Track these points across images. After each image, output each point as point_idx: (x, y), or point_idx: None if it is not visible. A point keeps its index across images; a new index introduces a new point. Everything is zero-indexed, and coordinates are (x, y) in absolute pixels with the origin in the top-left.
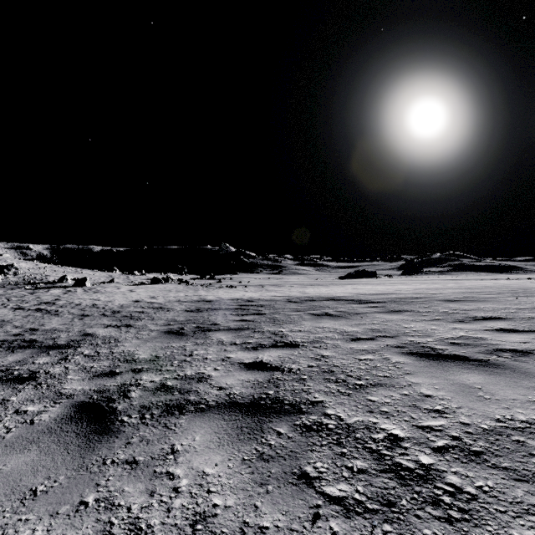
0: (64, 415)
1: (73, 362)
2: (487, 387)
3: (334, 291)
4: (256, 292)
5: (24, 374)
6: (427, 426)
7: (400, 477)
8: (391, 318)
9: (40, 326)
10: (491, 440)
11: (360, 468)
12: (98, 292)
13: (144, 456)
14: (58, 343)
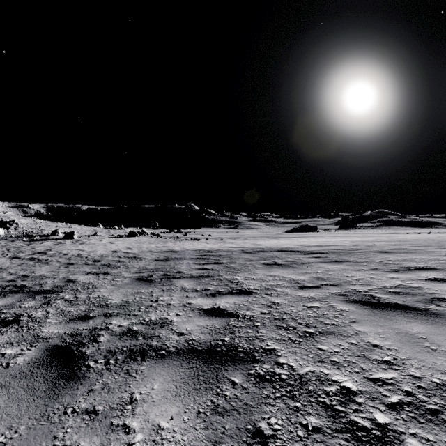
0: (37, 358)
1: (54, 306)
2: (432, 337)
3: (282, 243)
4: (215, 244)
5: (10, 318)
6: (378, 379)
7: (357, 439)
8: (333, 267)
9: (31, 273)
10: (445, 396)
11: (315, 426)
12: (83, 244)
13: (103, 406)
14: (44, 288)
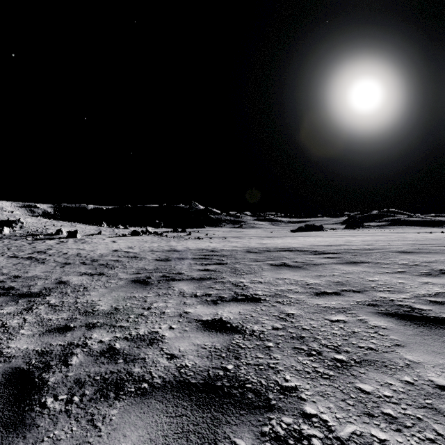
0: None
1: (35, 313)
2: None
3: (289, 242)
4: (219, 243)
5: None
6: None
7: None
8: (351, 269)
9: (24, 273)
10: None
11: None
12: (85, 243)
13: None
14: (31, 290)
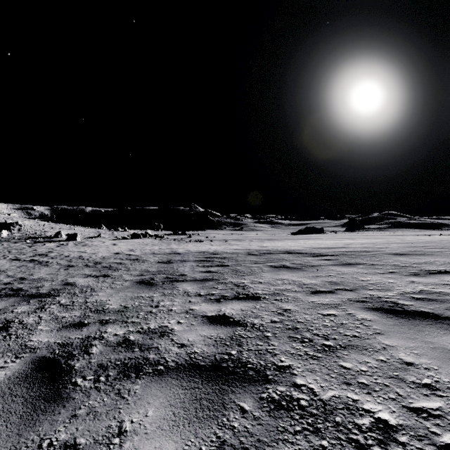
0: (20, 373)
1: (48, 311)
2: None
3: (289, 245)
4: (220, 246)
5: None
6: (421, 409)
7: None
8: (346, 270)
9: (29, 275)
10: None
11: None
12: (85, 246)
13: (86, 438)
14: (40, 291)
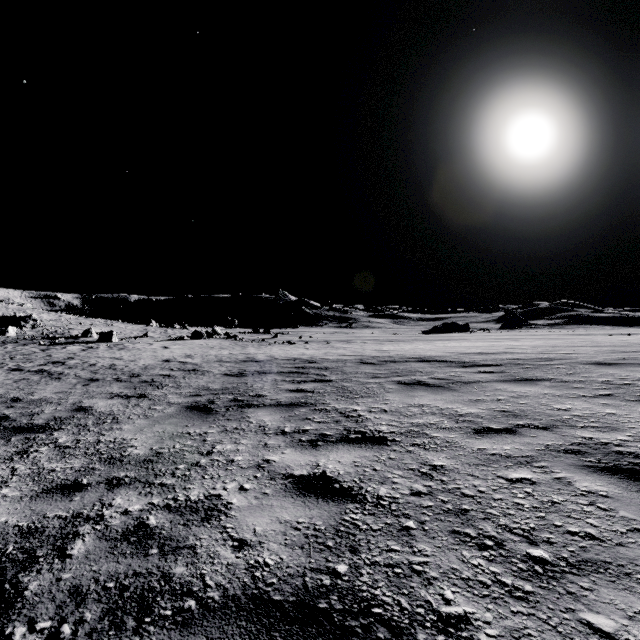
0: None
1: (31, 459)
2: None
3: (421, 349)
4: (319, 350)
5: None
6: None
7: None
8: (524, 391)
9: (27, 395)
10: None
11: None
12: (123, 349)
13: None
14: (33, 422)
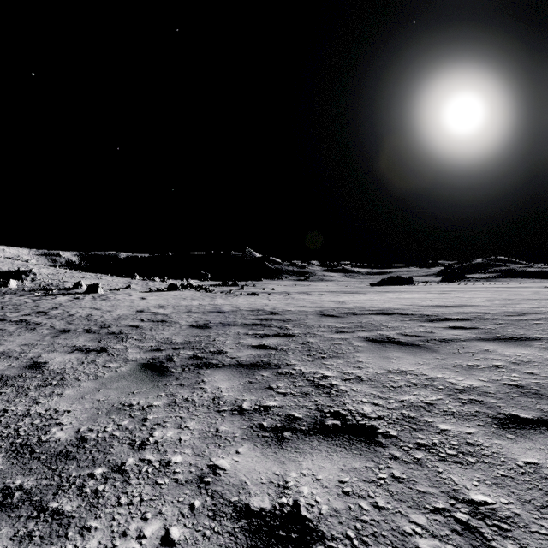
0: None
1: None
2: None
3: (377, 300)
4: (281, 301)
5: None
6: None
7: None
8: (519, 354)
9: None
10: None
11: None
12: (105, 300)
13: None
14: None
